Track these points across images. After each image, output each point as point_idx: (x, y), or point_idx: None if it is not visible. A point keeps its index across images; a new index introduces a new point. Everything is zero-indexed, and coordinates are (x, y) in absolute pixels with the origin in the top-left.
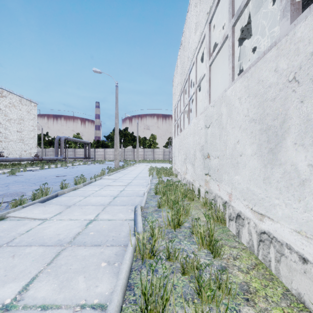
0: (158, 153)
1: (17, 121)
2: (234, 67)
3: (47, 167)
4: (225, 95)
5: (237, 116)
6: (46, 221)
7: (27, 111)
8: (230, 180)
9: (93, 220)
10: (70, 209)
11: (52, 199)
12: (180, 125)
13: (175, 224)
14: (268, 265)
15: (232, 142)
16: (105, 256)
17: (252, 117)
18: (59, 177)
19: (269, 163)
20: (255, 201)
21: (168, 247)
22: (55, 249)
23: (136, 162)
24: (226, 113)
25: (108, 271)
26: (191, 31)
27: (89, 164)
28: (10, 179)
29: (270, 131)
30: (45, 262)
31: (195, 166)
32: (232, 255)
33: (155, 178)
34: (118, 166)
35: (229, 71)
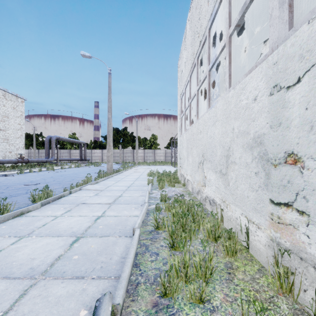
0: (159, 154)
1: (0, 118)
2: None
3: (28, 171)
4: None
5: None
6: None
7: (13, 107)
8: None
9: None
10: None
11: None
12: (190, 115)
13: None
14: None
15: None
16: None
17: None
18: (27, 186)
19: None
20: None
21: None
22: None
23: (135, 164)
24: None
25: None
26: None
27: (82, 166)
28: None
29: None
30: None
31: (229, 177)
32: None
33: (156, 187)
34: (111, 169)
35: None
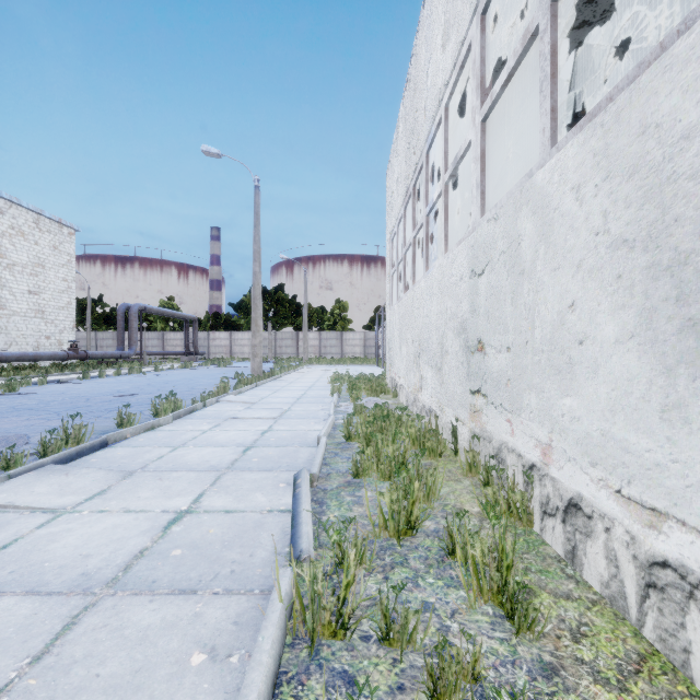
0: (351, 342)
1: (29, 268)
2: (555, 109)
3: (96, 375)
4: (530, 186)
5: (569, 237)
6: (61, 515)
7: (53, 246)
8: (546, 409)
9: (185, 512)
10: (132, 481)
11: (91, 454)
12: (405, 275)
13: (402, 527)
14: (679, 661)
15: (553, 307)
16: (205, 629)
17: (621, 233)
18: (120, 397)
19: (685, 362)
20: (631, 470)
21: (386, 605)
22: (66, 604)
23: (303, 363)
24: (533, 232)
25: (210, 684)
26: (434, 45)
27: (194, 366)
28: (3, 402)
29: (687, 269)
30: (26, 653)
31: (443, 372)
32: (566, 624)
33: (346, 399)
34: (259, 371)
35: (542, 121)
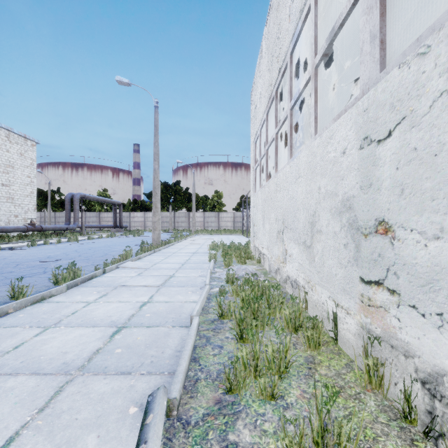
0: (225, 219)
1: (2, 168)
2: None
3: (42, 243)
4: None
5: None
6: None
7: (20, 153)
8: None
9: None
10: None
11: None
12: (267, 167)
13: None
14: None
15: None
16: None
17: None
18: (44, 263)
19: None
20: None
21: None
22: None
23: (191, 233)
24: None
25: None
26: None
27: (117, 236)
28: None
29: None
30: None
31: (314, 250)
32: None
33: (221, 265)
34: (158, 240)
35: None
